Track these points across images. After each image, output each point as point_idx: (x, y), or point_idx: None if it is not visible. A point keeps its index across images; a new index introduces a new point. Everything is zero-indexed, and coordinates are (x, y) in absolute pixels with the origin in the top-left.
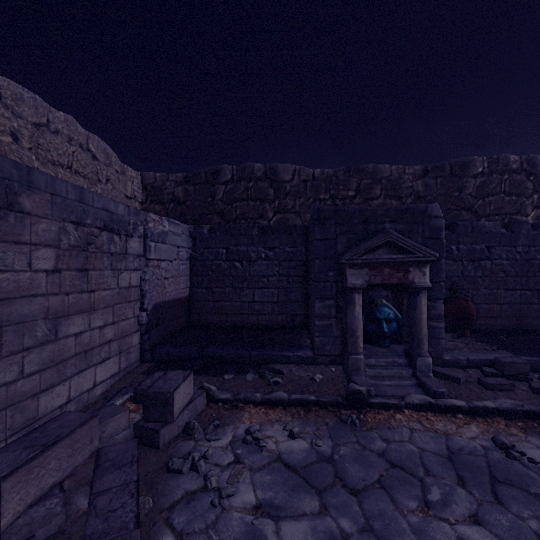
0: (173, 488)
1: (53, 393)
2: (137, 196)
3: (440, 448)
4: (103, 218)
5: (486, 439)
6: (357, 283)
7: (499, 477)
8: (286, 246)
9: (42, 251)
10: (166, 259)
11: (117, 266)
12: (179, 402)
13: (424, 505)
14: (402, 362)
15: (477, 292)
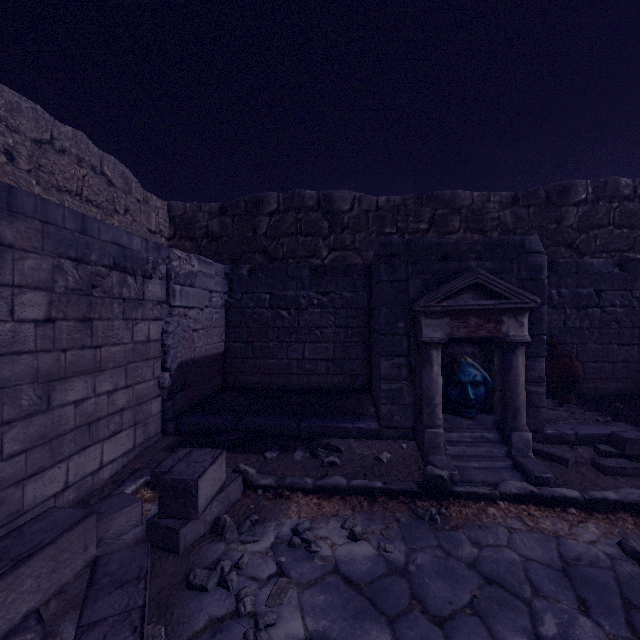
0: (194, 612)
1: (44, 478)
2: (164, 230)
3: (551, 556)
4: (112, 254)
5: (610, 543)
6: (435, 336)
7: (635, 601)
8: (344, 291)
9: (29, 296)
10: (195, 306)
11: (132, 314)
12: (205, 492)
13: None
14: (492, 437)
15: (583, 347)
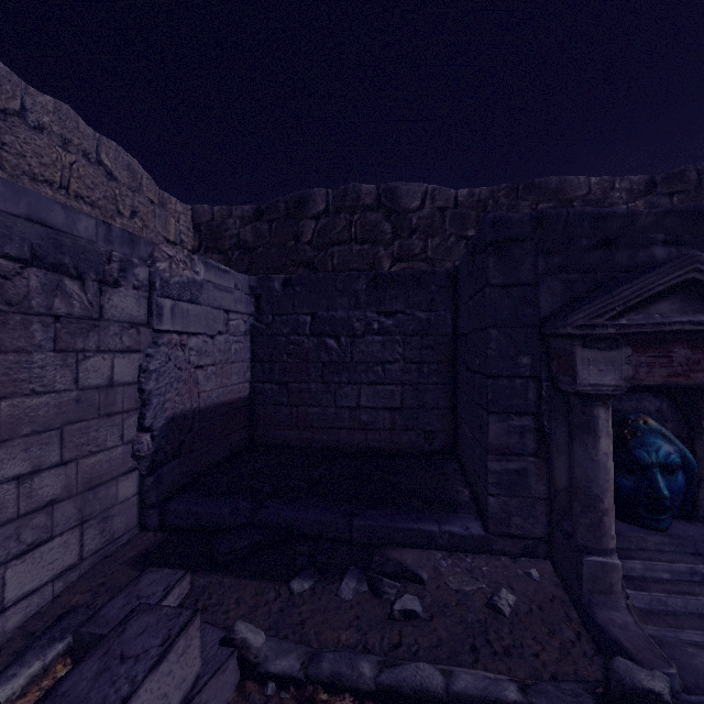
0: None
1: None
2: (186, 240)
3: None
4: (29, 238)
5: None
6: (603, 382)
7: None
8: (417, 310)
9: None
10: (200, 332)
11: (75, 343)
12: None
13: None
14: None
15: None
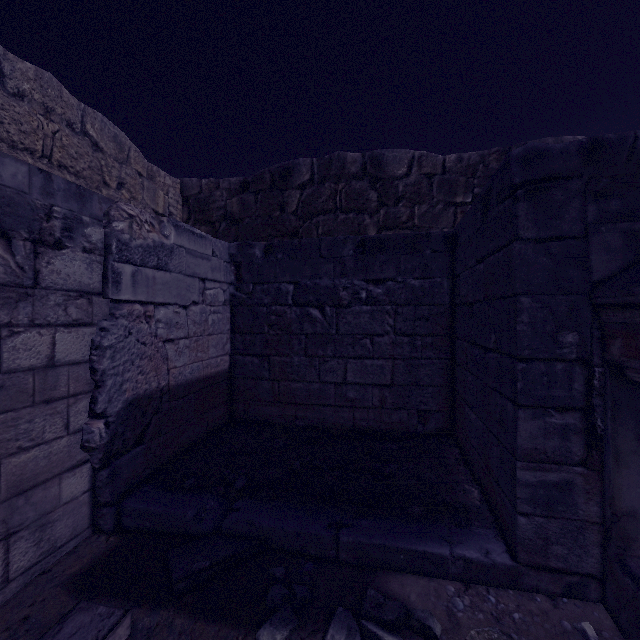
0: None
1: None
2: (174, 213)
3: None
4: None
5: None
6: None
7: None
8: (409, 277)
9: None
10: (170, 302)
11: None
12: None
13: None
14: None
15: None
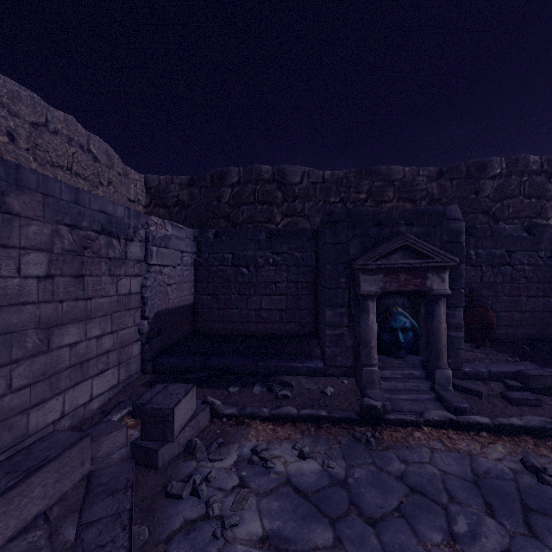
0: (171, 515)
1: (45, 408)
2: (141, 199)
3: (464, 471)
4: (100, 220)
5: (514, 460)
6: (371, 289)
7: (532, 506)
8: (295, 251)
9: (33, 256)
10: (169, 264)
11: (116, 271)
12: (180, 419)
13: (450, 538)
14: (419, 374)
15: (496, 299)
